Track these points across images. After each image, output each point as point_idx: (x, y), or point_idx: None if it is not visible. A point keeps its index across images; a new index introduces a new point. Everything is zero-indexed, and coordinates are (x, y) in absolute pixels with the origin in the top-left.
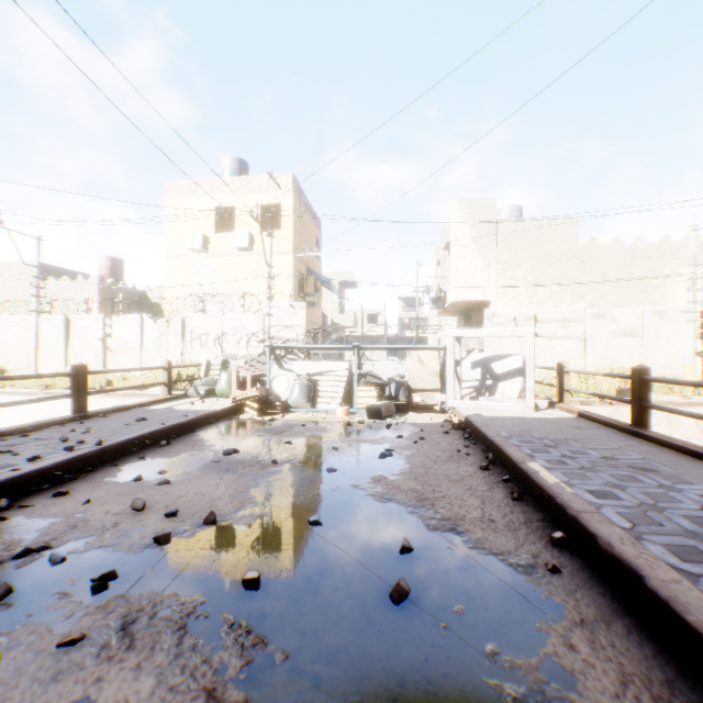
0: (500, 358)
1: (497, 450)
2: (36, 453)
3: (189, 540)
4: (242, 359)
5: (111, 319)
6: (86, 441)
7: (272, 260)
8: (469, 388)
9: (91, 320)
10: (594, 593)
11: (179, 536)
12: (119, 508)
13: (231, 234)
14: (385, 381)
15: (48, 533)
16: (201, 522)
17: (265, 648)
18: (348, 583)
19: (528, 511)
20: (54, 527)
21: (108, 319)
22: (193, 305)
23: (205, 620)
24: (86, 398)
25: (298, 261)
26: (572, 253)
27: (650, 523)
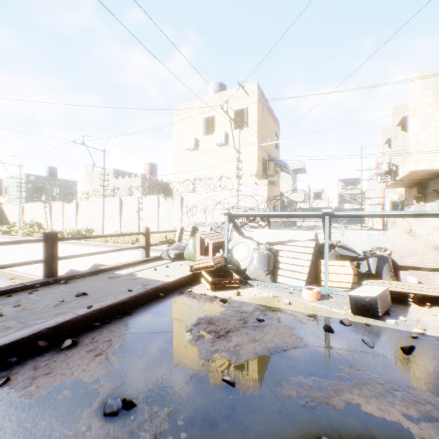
0: None
1: None
2: None
3: None
4: (207, 226)
5: (141, 198)
6: None
7: (242, 151)
8: None
9: (132, 200)
10: None
11: None
12: None
13: (213, 135)
14: (359, 254)
15: None
16: None
17: None
18: None
19: None
20: None
21: (140, 198)
22: (189, 188)
23: None
24: (55, 263)
25: (261, 150)
26: None
27: None
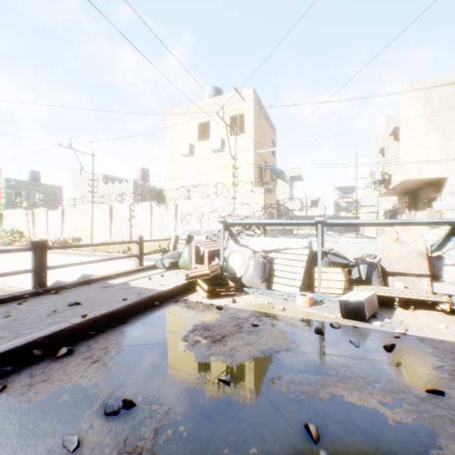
0: None
1: None
2: None
3: None
4: (203, 235)
5: (133, 205)
6: None
7: (238, 157)
8: None
9: (123, 207)
10: None
11: None
12: None
13: (208, 141)
14: (350, 261)
15: None
16: None
17: None
18: None
19: None
20: None
21: (131, 205)
22: (184, 195)
23: None
24: (44, 272)
25: (257, 157)
26: None
27: None
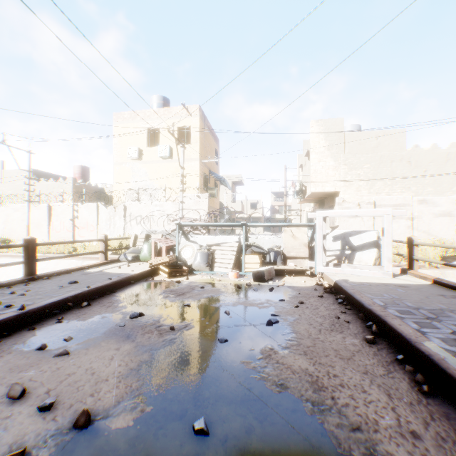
0: (357, 233)
1: (377, 321)
2: None
3: None
4: (159, 234)
5: (77, 206)
6: (14, 304)
7: (185, 165)
8: (331, 256)
9: (65, 207)
10: None
11: (36, 450)
12: (0, 391)
13: (157, 147)
14: (265, 250)
15: None
16: (73, 421)
17: None
18: None
19: (450, 414)
20: None
21: (75, 206)
22: (132, 197)
23: None
24: (35, 264)
25: (203, 166)
26: (401, 156)
27: None
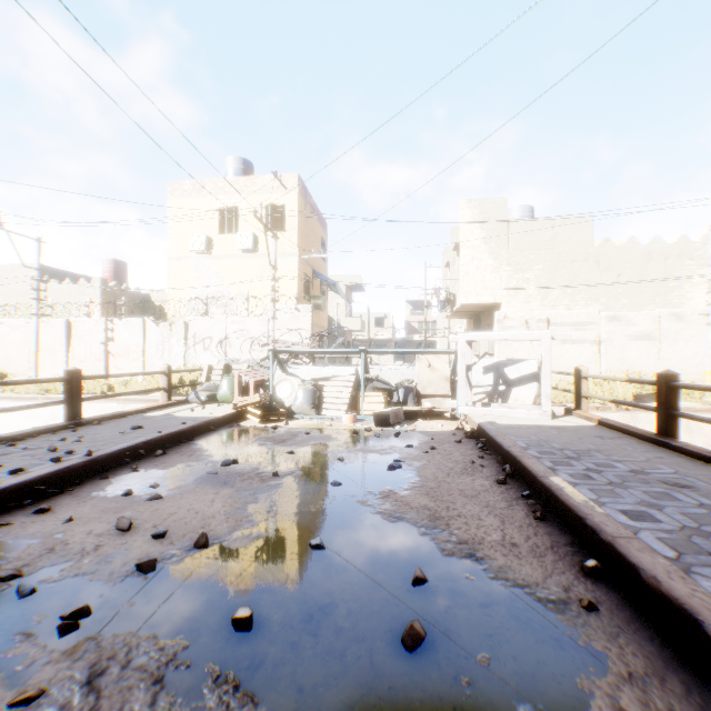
0: (513, 363)
1: (514, 462)
2: (21, 464)
3: (176, 567)
4: (244, 364)
5: (113, 322)
6: (75, 451)
7: (277, 262)
8: (481, 394)
9: (93, 323)
10: (640, 638)
11: (166, 562)
12: (103, 527)
13: (235, 235)
14: (392, 387)
15: (22, 557)
16: (191, 544)
17: (254, 710)
18: (354, 623)
19: (554, 533)
20: (29, 550)
21: (109, 322)
22: (197, 309)
23: (186, 670)
24: (80, 404)
25: (303, 263)
26: (586, 254)
27: (698, 551)
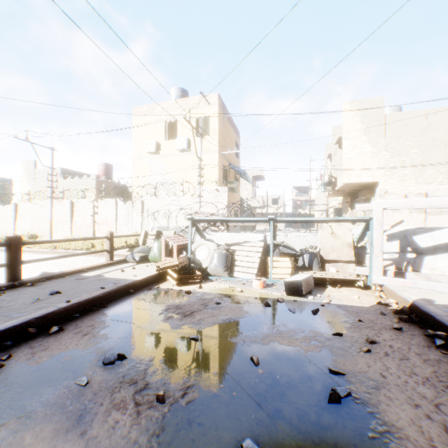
0: (425, 231)
1: None
2: None
3: None
4: (172, 230)
5: (97, 202)
6: None
7: (204, 158)
8: (385, 260)
9: (86, 203)
10: None
11: None
12: None
13: (175, 140)
14: (297, 252)
15: None
16: None
17: None
18: None
19: None
20: None
21: (95, 202)
22: (150, 192)
23: None
24: (19, 267)
25: (222, 158)
26: None
27: None
